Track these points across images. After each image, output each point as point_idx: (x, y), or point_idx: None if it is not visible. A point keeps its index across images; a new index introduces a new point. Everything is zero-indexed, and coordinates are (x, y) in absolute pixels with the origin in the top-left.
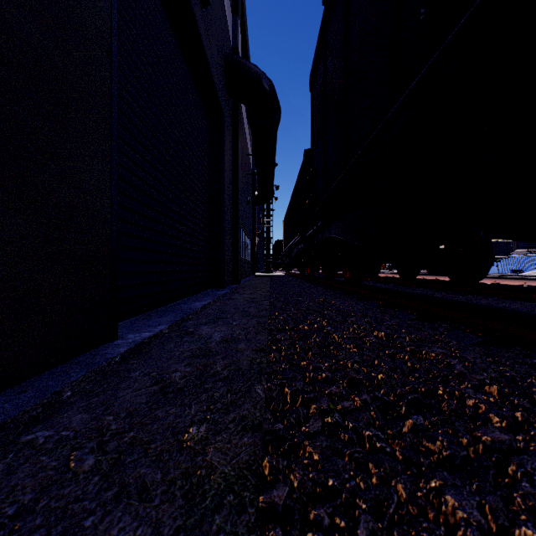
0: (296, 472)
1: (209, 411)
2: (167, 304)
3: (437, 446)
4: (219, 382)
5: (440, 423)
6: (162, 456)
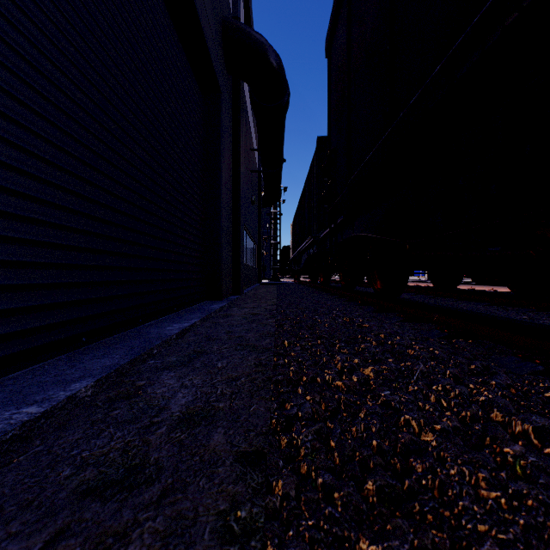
0: None
1: None
2: (130, 327)
3: None
4: None
5: None
6: None
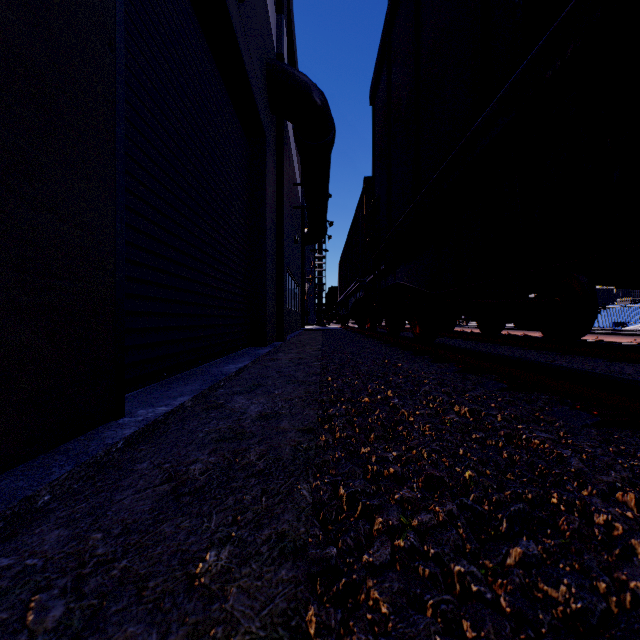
0: (356, 637)
1: (236, 525)
2: (193, 367)
3: (564, 597)
4: (251, 478)
5: (562, 555)
6: (162, 601)
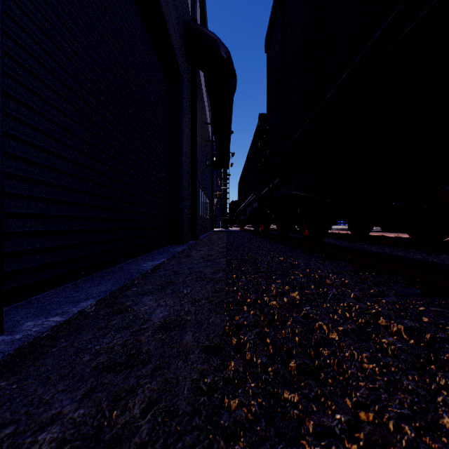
0: None
1: None
2: (115, 264)
3: None
4: None
5: None
6: None
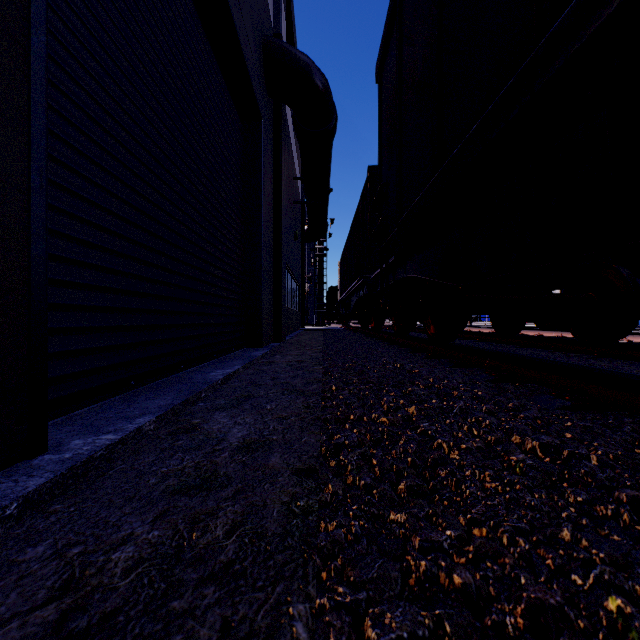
0: None
1: None
2: (173, 373)
3: None
4: (208, 586)
5: None
6: None
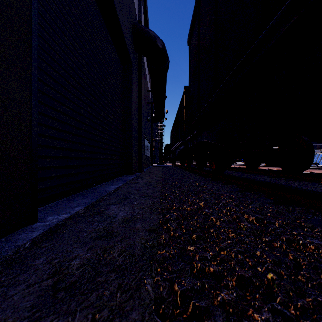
0: None
1: None
2: (90, 187)
3: None
4: (112, 273)
5: None
6: None
